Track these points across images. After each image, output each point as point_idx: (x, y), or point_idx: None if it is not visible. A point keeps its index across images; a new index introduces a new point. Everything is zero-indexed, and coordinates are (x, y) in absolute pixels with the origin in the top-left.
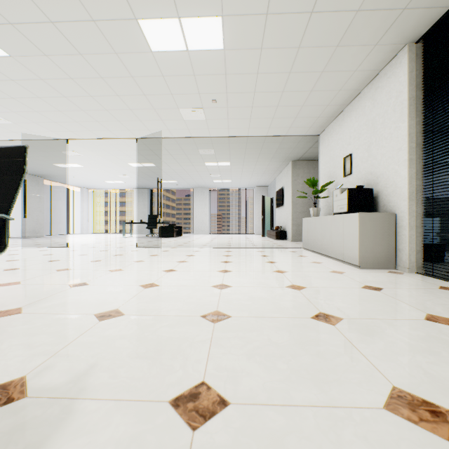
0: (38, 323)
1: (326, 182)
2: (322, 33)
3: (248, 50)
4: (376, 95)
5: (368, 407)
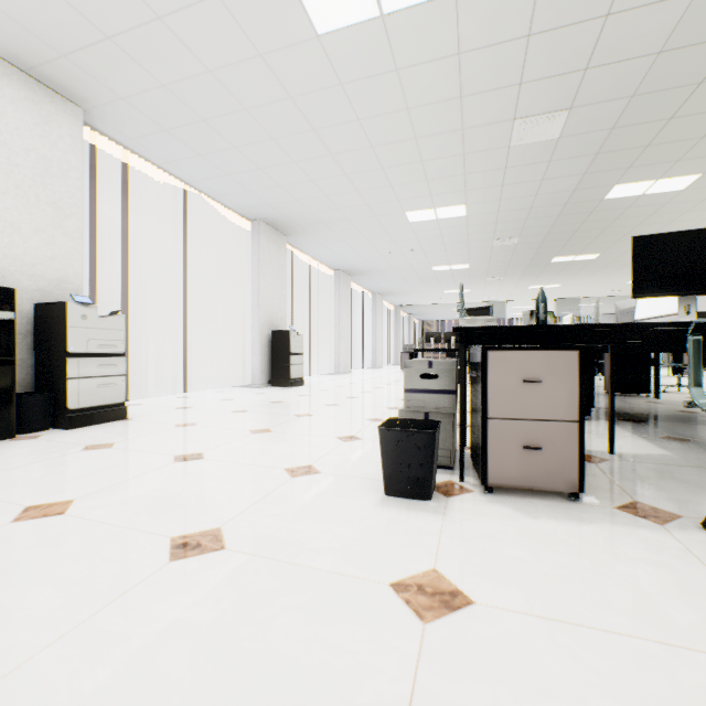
0: None
1: None
2: None
3: None
4: None
5: None
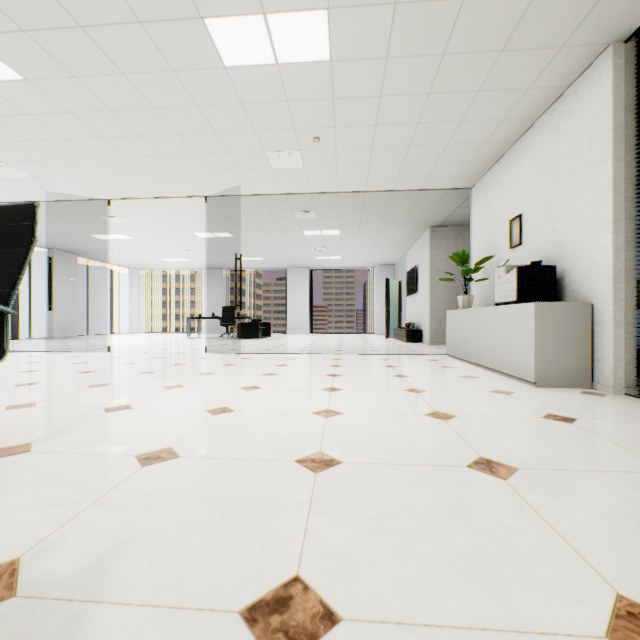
0: (52, 469)
1: (482, 257)
2: (479, 31)
3: (366, 60)
4: (560, 124)
5: (579, 634)
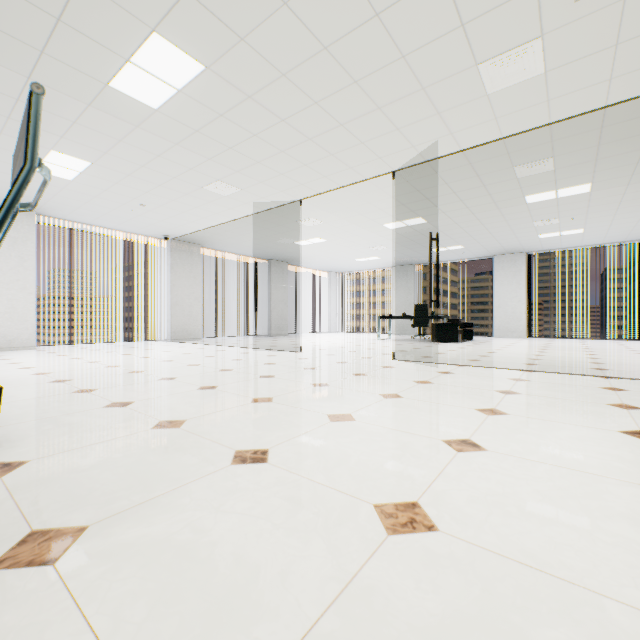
0: None
1: None
2: None
3: None
4: None
5: None
